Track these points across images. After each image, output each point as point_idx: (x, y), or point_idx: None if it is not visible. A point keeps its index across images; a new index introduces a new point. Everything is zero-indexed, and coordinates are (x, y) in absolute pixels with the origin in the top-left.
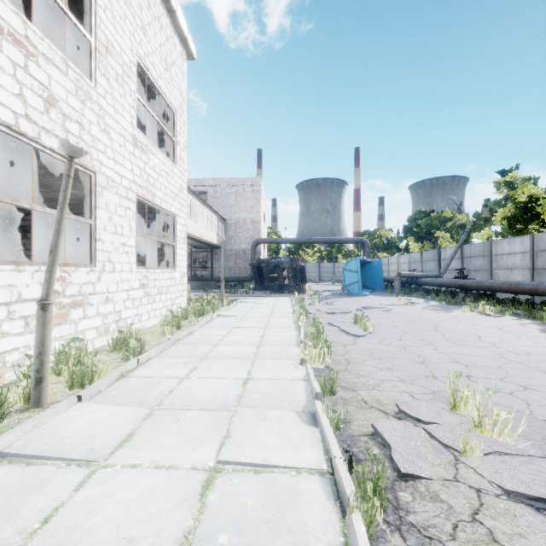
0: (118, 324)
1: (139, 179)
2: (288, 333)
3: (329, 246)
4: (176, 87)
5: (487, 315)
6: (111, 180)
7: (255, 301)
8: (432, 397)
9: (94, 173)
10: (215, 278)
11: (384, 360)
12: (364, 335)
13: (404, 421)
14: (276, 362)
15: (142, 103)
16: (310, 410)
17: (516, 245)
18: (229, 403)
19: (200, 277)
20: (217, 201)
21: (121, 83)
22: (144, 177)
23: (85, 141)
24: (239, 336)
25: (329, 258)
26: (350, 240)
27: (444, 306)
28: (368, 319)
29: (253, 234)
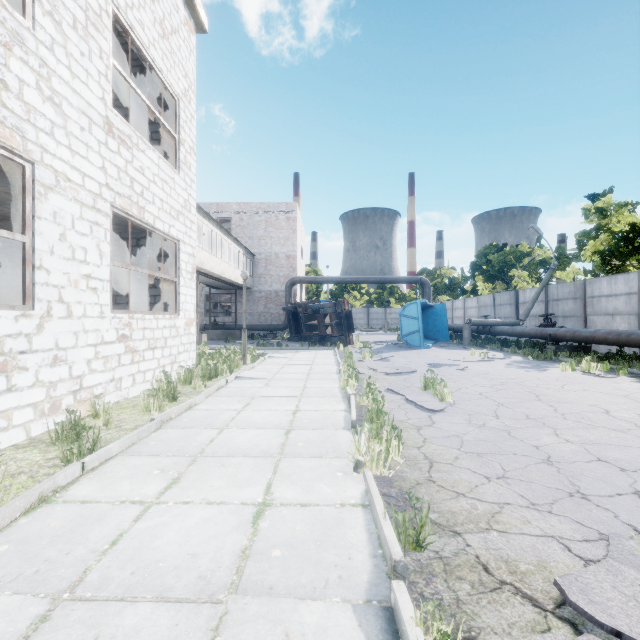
0: (77, 396)
1: (116, 183)
2: (333, 405)
3: (380, 287)
4: (178, 65)
5: (595, 375)
6: (64, 178)
7: (289, 356)
8: (607, 552)
9: (30, 163)
10: (240, 326)
11: (486, 457)
12: (443, 409)
13: (589, 639)
14: (315, 463)
15: (122, 75)
16: (381, 598)
17: (619, 284)
18: (218, 578)
19: (221, 325)
20: (243, 231)
21: (83, 35)
22: (125, 182)
23: (11, 109)
24: (260, 412)
25: (380, 303)
26: (406, 279)
27: (532, 363)
28: (445, 384)
29: (288, 272)
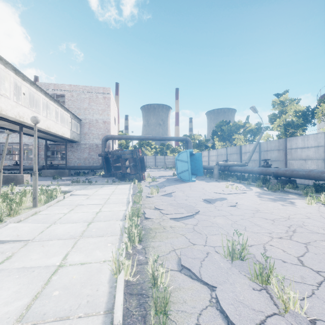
0: None
1: None
2: None
3: (162, 145)
4: None
5: None
6: None
7: (90, 193)
8: None
9: None
10: (70, 167)
11: None
12: None
13: None
14: None
15: None
16: None
17: (310, 140)
18: None
19: (55, 166)
20: (73, 104)
21: None
22: None
23: None
24: None
25: (162, 153)
26: (178, 138)
27: (272, 194)
28: (272, 264)
29: (104, 131)
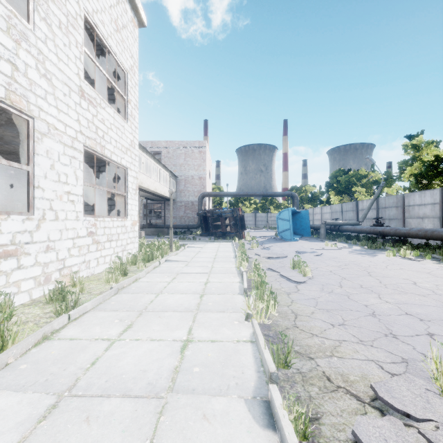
0: (61, 272)
1: (86, 130)
2: (231, 279)
3: (263, 199)
4: (127, 49)
5: (409, 259)
6: (53, 127)
7: (201, 246)
8: (406, 369)
9: (31, 118)
10: (167, 226)
11: (332, 312)
12: (305, 281)
13: (390, 418)
14: (220, 315)
15: (90, 58)
16: (262, 396)
17: (427, 197)
18: (160, 384)
19: (154, 225)
20: (169, 161)
21: (65, 32)
22: (92, 129)
23: (20, 83)
24: (183, 283)
25: (263, 209)
26: (281, 193)
27: (367, 251)
28: (307, 265)
29: (200, 188)
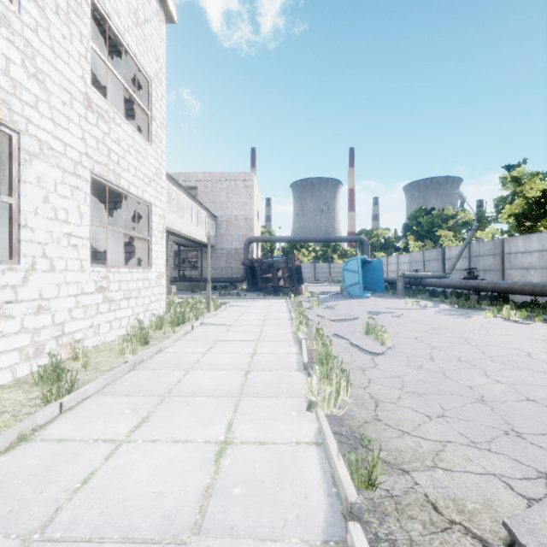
0: (59, 341)
1: (95, 152)
2: (286, 349)
3: (325, 245)
4: (150, 50)
5: (515, 321)
6: (47, 146)
7: (247, 305)
8: None
9: (16, 133)
10: (205, 279)
11: (426, 397)
12: (383, 352)
13: None
14: (271, 402)
15: (100, 57)
16: (338, 539)
17: (533, 242)
18: (182, 518)
19: (188, 278)
20: (207, 197)
21: (65, 20)
22: (103, 151)
23: None
24: (222, 355)
25: (325, 258)
26: (348, 238)
27: (458, 310)
28: (385, 330)
29: (246, 232)
